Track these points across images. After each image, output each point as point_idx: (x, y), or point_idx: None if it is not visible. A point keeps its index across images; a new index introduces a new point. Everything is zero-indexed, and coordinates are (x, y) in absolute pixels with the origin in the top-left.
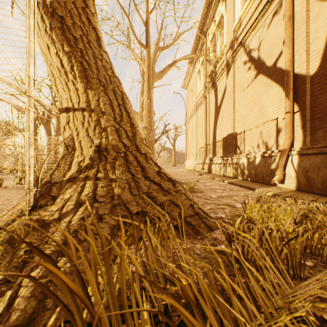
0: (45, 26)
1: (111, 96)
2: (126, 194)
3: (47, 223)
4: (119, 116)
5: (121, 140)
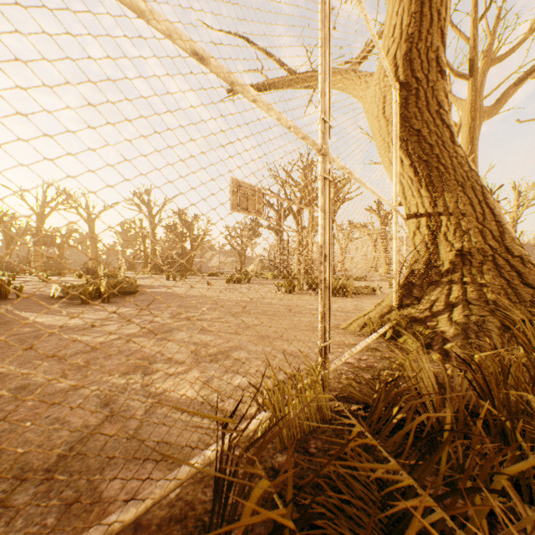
0: (399, 143)
1: (469, 195)
2: (502, 300)
3: (417, 319)
4: (480, 215)
5: (485, 242)
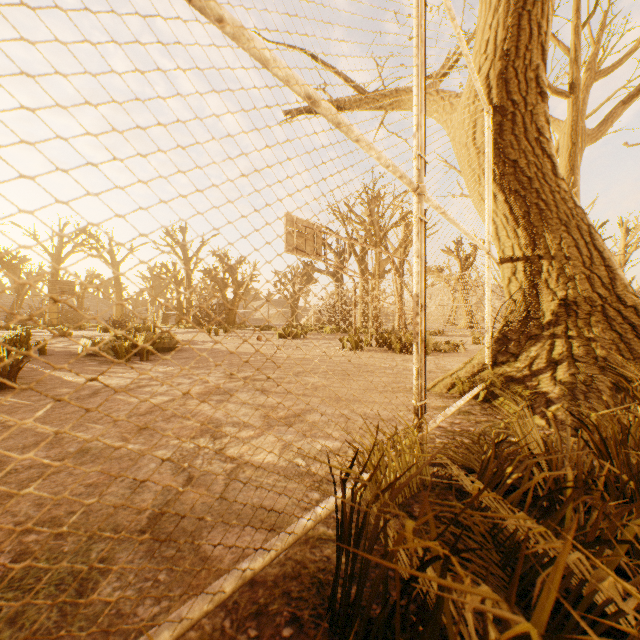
0: (492, 176)
1: (574, 235)
2: (613, 357)
3: (514, 378)
4: (587, 258)
5: (593, 290)
